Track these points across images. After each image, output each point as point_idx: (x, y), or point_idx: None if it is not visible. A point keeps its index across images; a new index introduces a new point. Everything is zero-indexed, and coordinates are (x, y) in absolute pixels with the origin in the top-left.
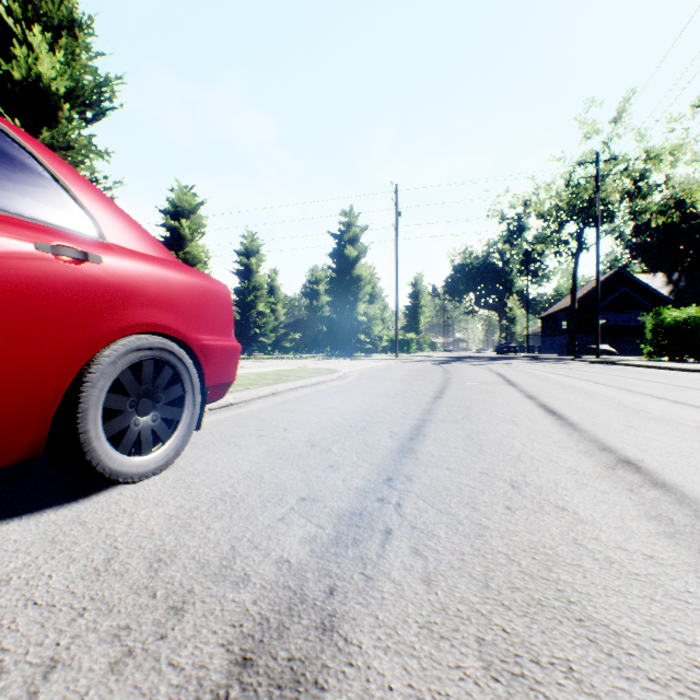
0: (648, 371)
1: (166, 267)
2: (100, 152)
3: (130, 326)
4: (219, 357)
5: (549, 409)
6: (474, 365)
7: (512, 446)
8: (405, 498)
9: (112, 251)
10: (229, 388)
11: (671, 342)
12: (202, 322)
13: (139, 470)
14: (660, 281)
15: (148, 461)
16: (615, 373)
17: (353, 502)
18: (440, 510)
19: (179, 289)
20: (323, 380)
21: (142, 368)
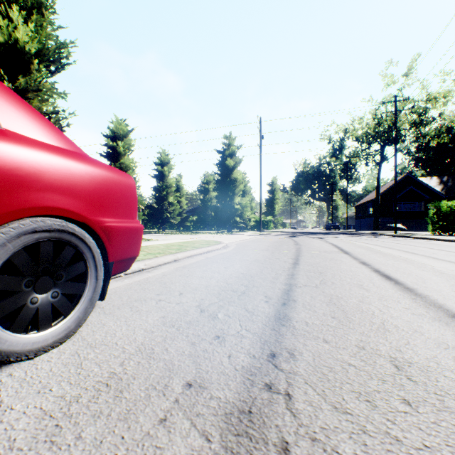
0: (435, 242)
1: (69, 156)
2: (59, 93)
3: (23, 209)
4: (122, 236)
5: (384, 274)
6: (314, 238)
7: (372, 313)
8: (293, 384)
9: (4, 136)
10: (133, 262)
11: (447, 223)
12: (105, 206)
13: (35, 346)
14: (435, 182)
15: (45, 335)
16: (414, 244)
17: (241, 391)
18: (334, 406)
19: (82, 176)
20: (211, 249)
21: (40, 248)
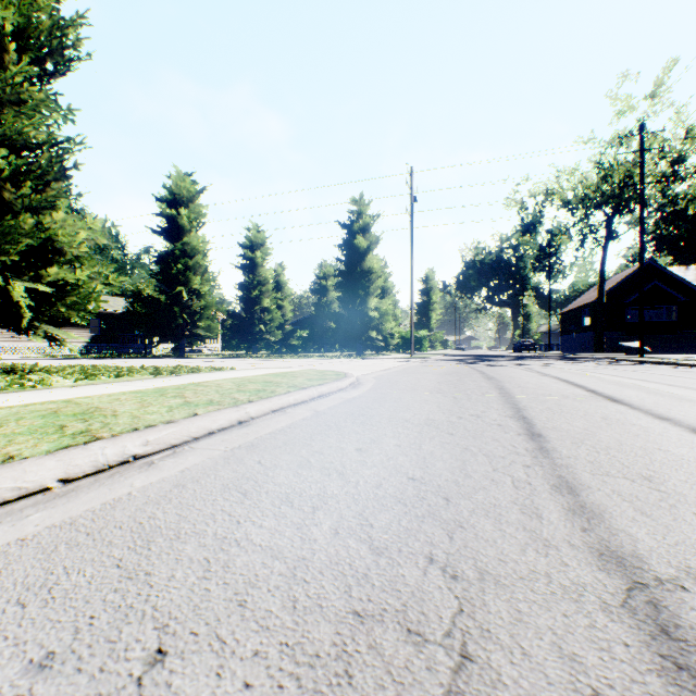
0: None
1: None
2: (60, 109)
3: None
4: None
5: None
6: (509, 366)
7: None
8: None
9: None
10: None
11: None
12: None
13: None
14: (693, 274)
15: None
16: None
17: None
18: None
19: None
20: (327, 390)
21: None
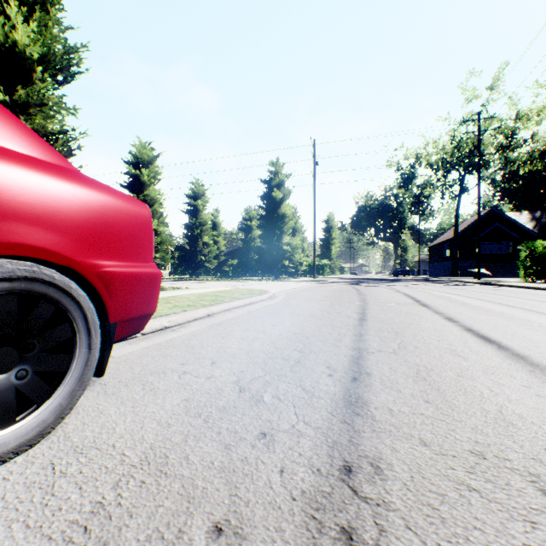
0: (531, 291)
1: (47, 171)
2: (68, 108)
3: None
4: (129, 286)
5: (480, 335)
6: (380, 286)
7: (481, 394)
8: (387, 530)
9: None
10: (147, 320)
11: (543, 267)
12: (104, 244)
13: None
14: (525, 218)
15: (4, 437)
16: (506, 294)
17: (302, 545)
18: None
19: (66, 200)
20: (254, 300)
21: None
